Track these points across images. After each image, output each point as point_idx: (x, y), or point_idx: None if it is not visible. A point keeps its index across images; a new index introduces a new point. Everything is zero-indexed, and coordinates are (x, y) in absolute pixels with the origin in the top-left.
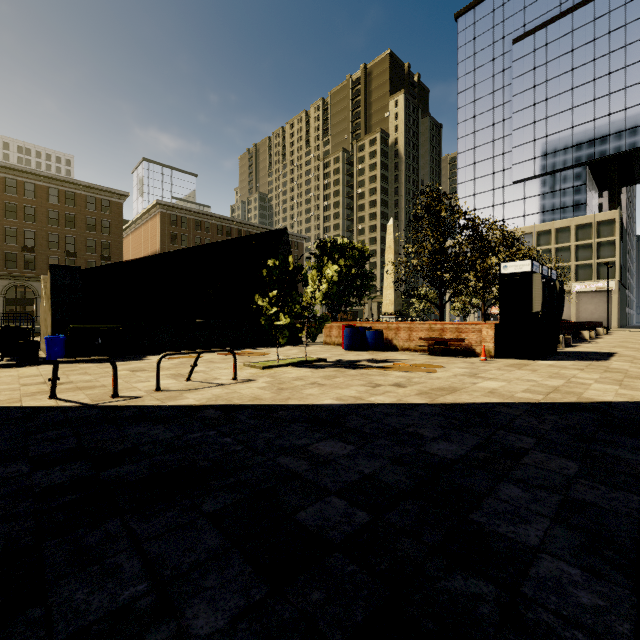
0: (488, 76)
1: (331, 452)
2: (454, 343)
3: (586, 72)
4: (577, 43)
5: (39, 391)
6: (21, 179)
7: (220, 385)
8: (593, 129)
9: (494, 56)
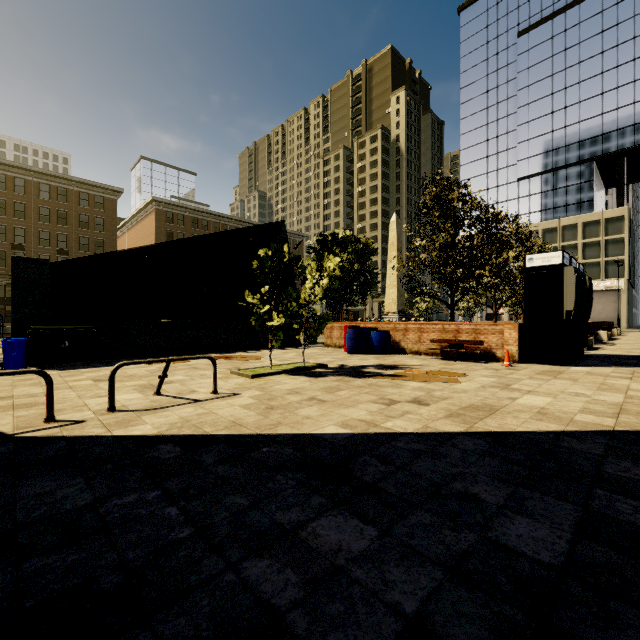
0: (492, 70)
1: (339, 545)
2: (471, 346)
3: (593, 65)
4: (584, 35)
5: None
6: (10, 174)
7: (194, 402)
8: (601, 124)
9: (498, 50)
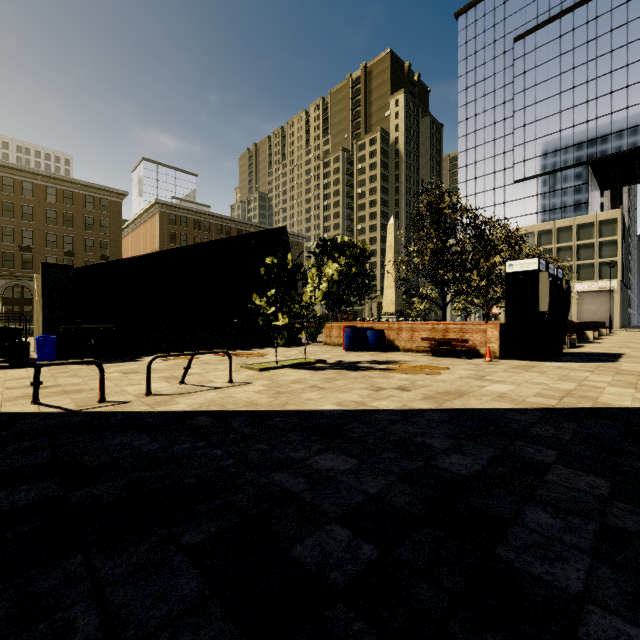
0: (489, 75)
1: (332, 467)
2: (458, 344)
3: (588, 70)
4: (579, 41)
5: (23, 395)
6: (18, 178)
7: (214, 388)
8: (595, 128)
9: (495, 55)
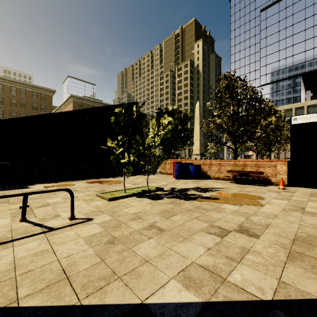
0: (247, 30)
1: None
2: (254, 175)
3: (301, 26)
4: (296, 10)
5: None
6: None
7: (46, 231)
8: (304, 56)
9: (250, 19)
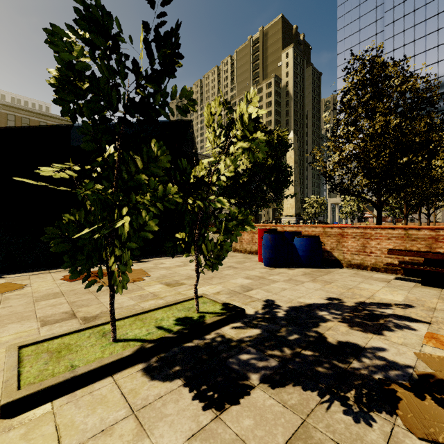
0: (363, 26)
1: None
2: None
3: None
4: None
5: None
6: None
7: None
8: None
9: (368, 10)
